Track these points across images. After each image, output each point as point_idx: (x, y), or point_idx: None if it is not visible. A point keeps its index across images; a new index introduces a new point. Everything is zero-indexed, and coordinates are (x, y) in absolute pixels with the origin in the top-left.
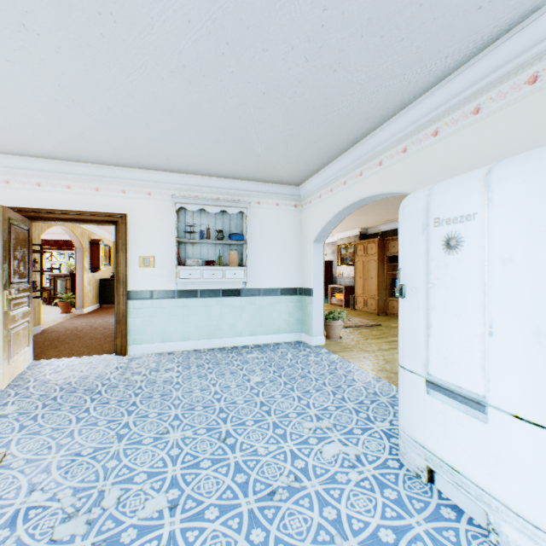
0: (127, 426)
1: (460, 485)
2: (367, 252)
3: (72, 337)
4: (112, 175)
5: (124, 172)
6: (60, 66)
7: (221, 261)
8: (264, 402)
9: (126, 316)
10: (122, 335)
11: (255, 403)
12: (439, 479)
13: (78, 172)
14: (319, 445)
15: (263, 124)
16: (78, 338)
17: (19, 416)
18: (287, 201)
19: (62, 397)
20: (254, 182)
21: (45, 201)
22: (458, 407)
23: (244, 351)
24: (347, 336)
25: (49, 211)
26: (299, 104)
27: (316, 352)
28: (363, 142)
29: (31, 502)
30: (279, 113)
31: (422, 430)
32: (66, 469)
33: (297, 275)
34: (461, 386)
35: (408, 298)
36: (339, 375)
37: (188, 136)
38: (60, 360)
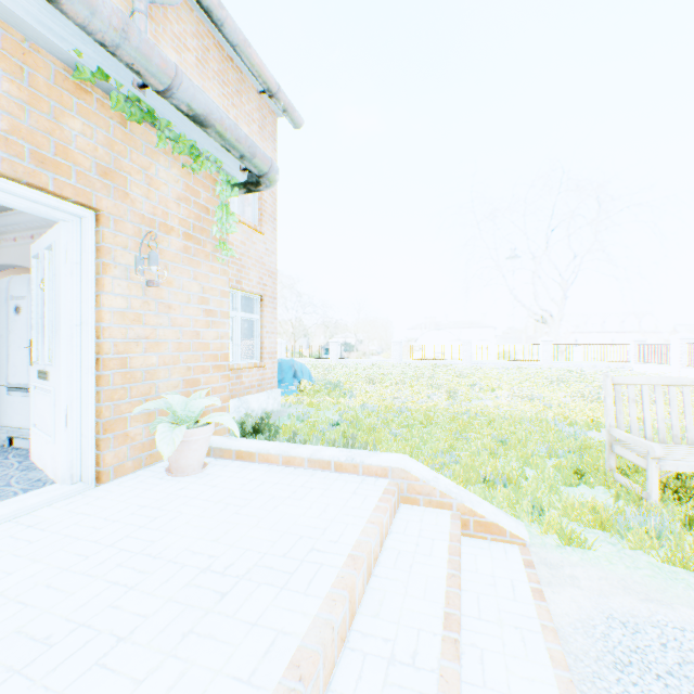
0: None
1: (22, 434)
2: None
3: None
4: None
5: None
6: None
7: None
8: None
9: None
10: None
11: None
12: (17, 441)
13: None
14: None
15: None
16: None
17: None
18: None
19: None
20: None
21: None
22: (22, 395)
23: None
24: None
25: None
26: None
27: None
28: None
29: None
30: None
31: (7, 417)
32: None
33: None
34: (22, 384)
35: (0, 341)
36: None
37: None
38: None
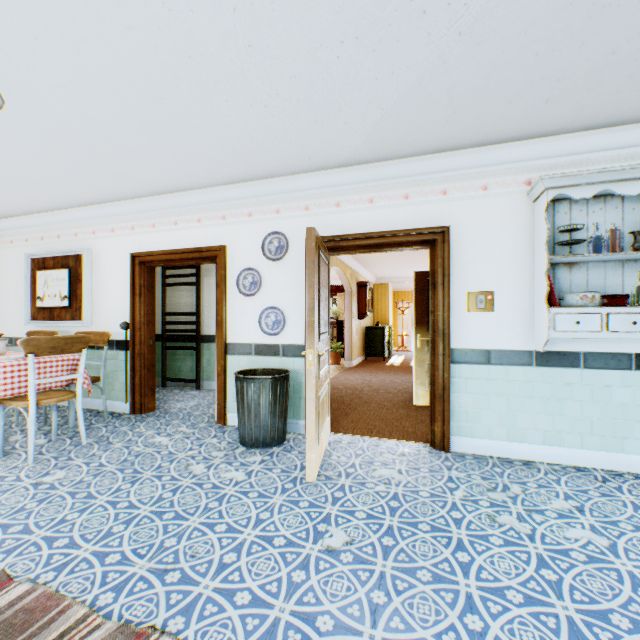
0: None
1: None
2: None
3: (356, 400)
4: (426, 170)
5: (444, 161)
6: None
7: (634, 296)
8: None
9: (448, 390)
10: (441, 418)
11: None
12: None
13: (382, 177)
14: None
15: None
16: (363, 403)
17: (355, 566)
18: None
19: (402, 536)
20: None
21: (343, 225)
22: None
23: None
24: None
25: (349, 236)
26: None
27: None
28: None
29: None
30: None
31: None
32: None
33: None
34: None
35: None
36: None
37: None
38: (359, 439)
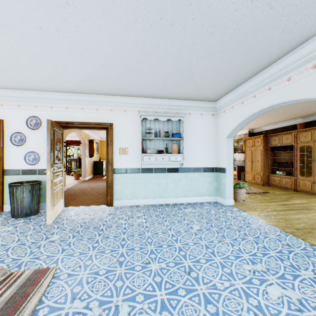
0: (123, 255)
1: None
2: (254, 144)
3: (82, 193)
4: (105, 100)
5: (111, 99)
6: (85, 29)
7: (166, 150)
8: (207, 245)
9: (113, 183)
10: (110, 194)
11: (201, 246)
12: None
13: (87, 100)
14: (262, 286)
15: (204, 58)
16: (85, 194)
17: (60, 242)
18: (208, 112)
19: (82, 232)
20: (187, 100)
21: (70, 117)
22: None
23: (182, 207)
24: (247, 199)
25: (72, 122)
26: (234, 40)
27: (230, 210)
28: (274, 66)
29: (74, 308)
30: (217, 49)
31: None
32: (91, 284)
33: (214, 159)
34: None
35: None
36: (254, 228)
37: (153, 72)
38: (77, 207)
